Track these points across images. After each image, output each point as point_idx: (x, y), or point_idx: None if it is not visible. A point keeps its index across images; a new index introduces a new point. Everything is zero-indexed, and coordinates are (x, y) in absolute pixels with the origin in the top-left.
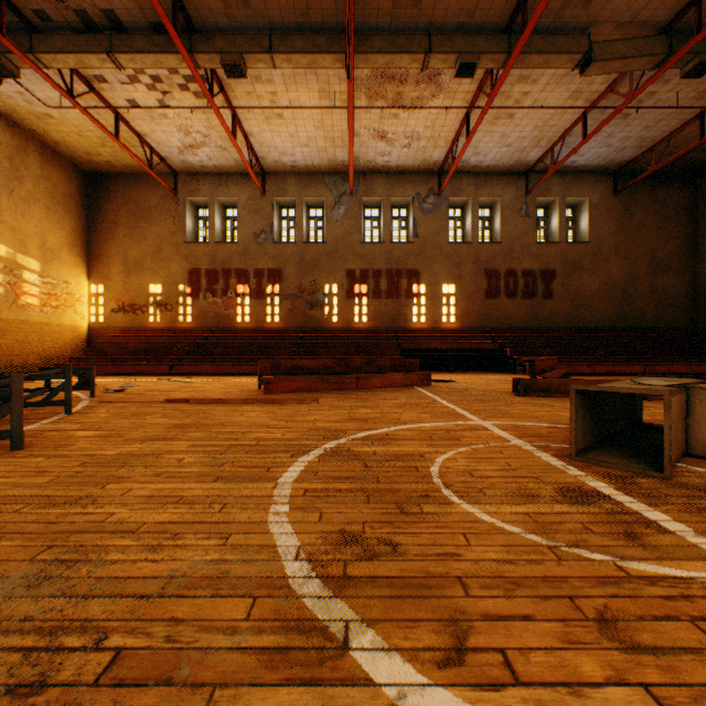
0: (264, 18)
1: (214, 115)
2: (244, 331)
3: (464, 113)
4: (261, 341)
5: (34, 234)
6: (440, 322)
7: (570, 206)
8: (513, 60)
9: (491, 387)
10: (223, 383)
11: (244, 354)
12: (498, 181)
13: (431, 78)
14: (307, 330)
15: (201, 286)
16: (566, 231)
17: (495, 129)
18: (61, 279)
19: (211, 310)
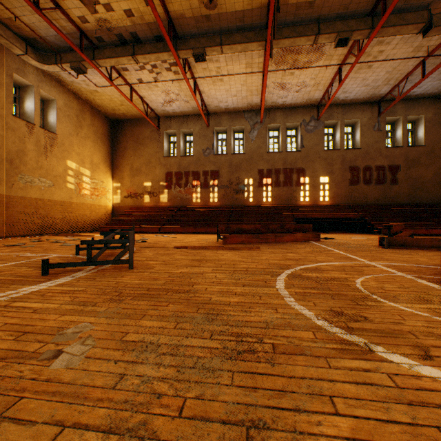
0: (217, 26)
1: (183, 83)
2: (197, 208)
3: (338, 67)
4: (208, 213)
5: (88, 156)
6: (318, 201)
7: (410, 122)
8: (375, 33)
9: (361, 242)
10: (193, 238)
11: (199, 221)
12: (358, 108)
13: (317, 49)
14: (234, 207)
15: (172, 182)
16: (407, 138)
17: (358, 76)
18: (99, 180)
19: (178, 195)
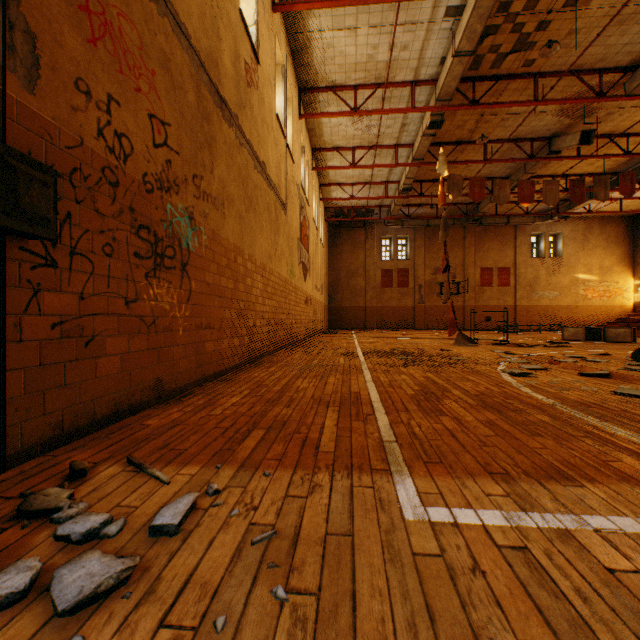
0: None
1: None
2: None
3: None
4: None
5: (595, 263)
6: None
7: None
8: None
9: None
10: None
11: None
12: None
13: None
14: None
15: None
16: None
17: None
18: (611, 282)
19: None
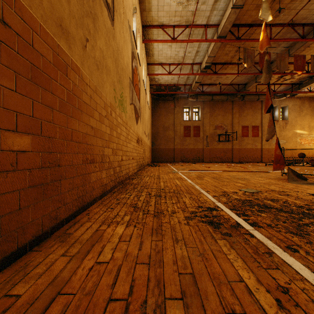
0: None
1: None
2: None
3: None
4: None
5: (306, 124)
6: None
7: None
8: None
9: None
10: None
11: None
12: None
13: None
14: None
15: None
16: None
17: None
18: None
19: None
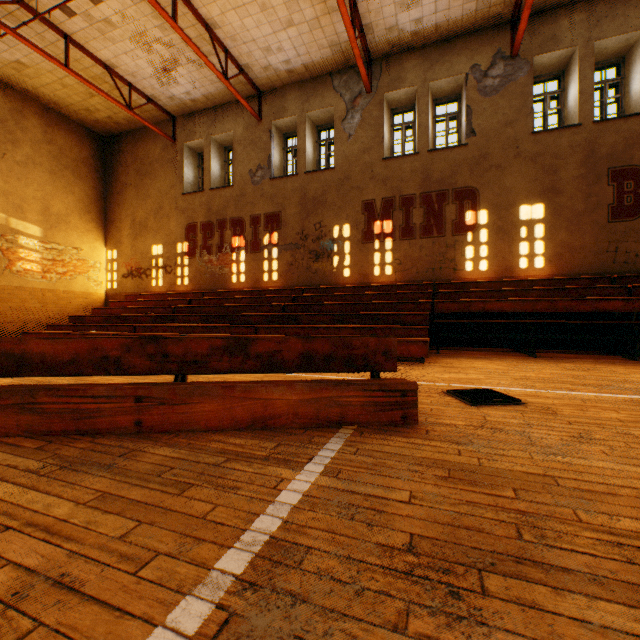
0: None
1: None
2: (235, 293)
3: None
4: (238, 304)
5: (34, 199)
6: (515, 269)
7: None
8: None
9: None
10: None
11: (210, 322)
12: (638, 0)
13: None
14: (307, 289)
15: (197, 242)
16: None
17: None
18: (69, 245)
19: (206, 270)
